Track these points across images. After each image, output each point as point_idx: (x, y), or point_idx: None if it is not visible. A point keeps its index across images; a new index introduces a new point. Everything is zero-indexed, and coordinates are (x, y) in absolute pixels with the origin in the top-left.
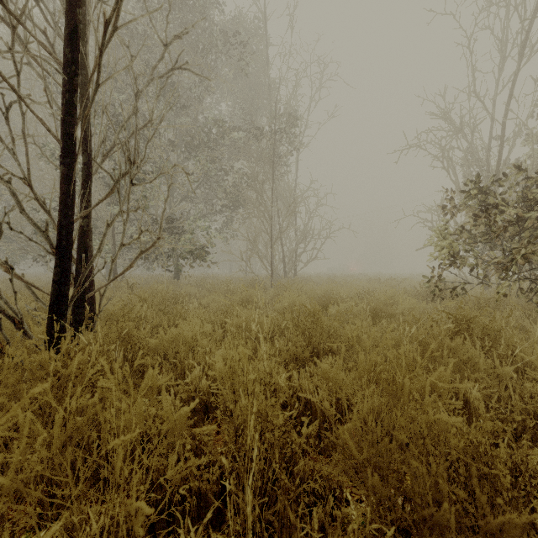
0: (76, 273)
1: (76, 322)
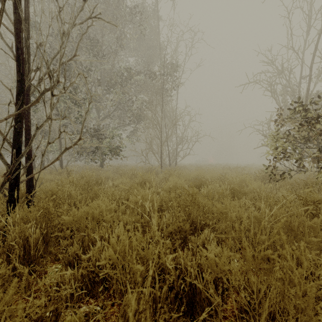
0: (11, 164)
1: (10, 201)
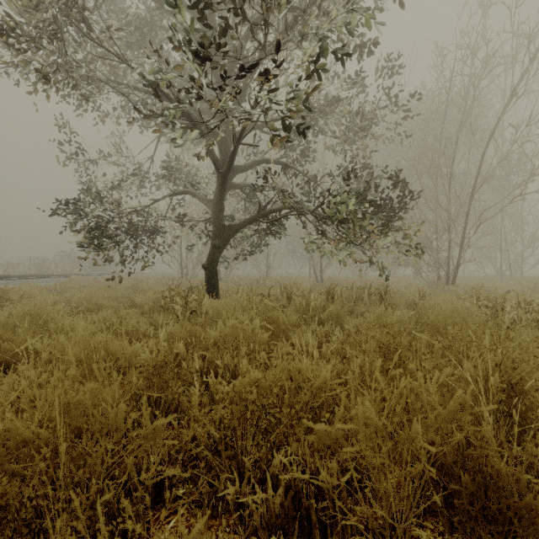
0: (447, 272)
1: (447, 285)
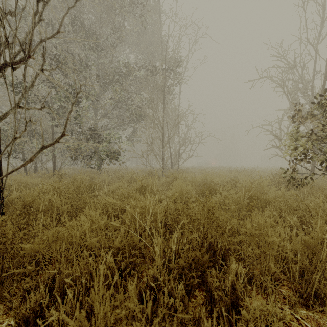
0: None
1: None
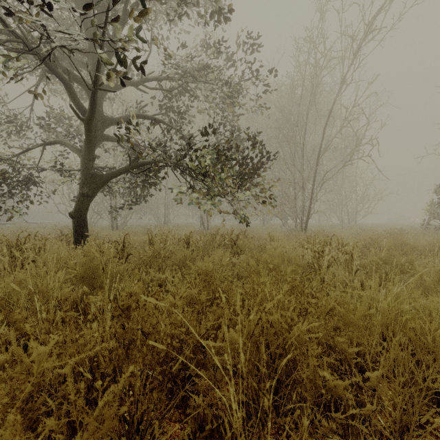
0: (301, 220)
1: (302, 231)
